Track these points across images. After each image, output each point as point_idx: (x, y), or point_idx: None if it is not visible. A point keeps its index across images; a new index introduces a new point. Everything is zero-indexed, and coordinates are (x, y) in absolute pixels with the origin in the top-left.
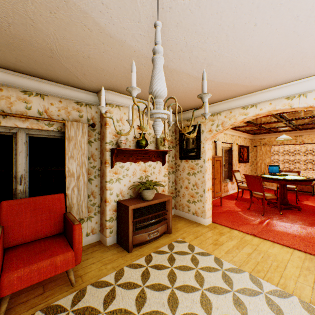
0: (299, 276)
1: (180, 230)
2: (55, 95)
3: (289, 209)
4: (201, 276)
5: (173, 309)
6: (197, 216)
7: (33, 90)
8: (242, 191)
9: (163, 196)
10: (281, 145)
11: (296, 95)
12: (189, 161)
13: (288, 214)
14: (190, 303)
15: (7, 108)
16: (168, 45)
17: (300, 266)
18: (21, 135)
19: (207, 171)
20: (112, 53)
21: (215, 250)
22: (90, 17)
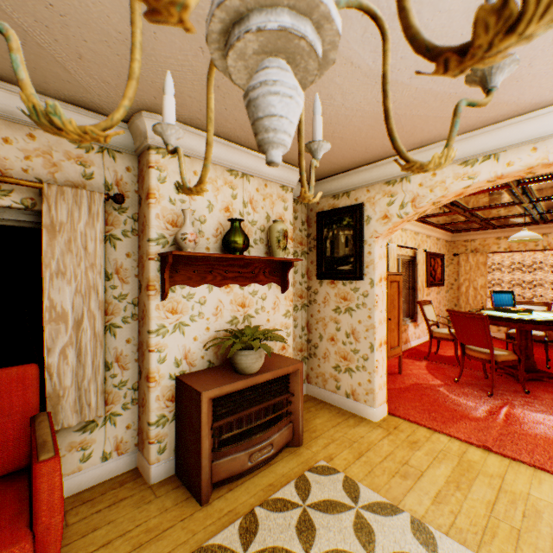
0: None
1: (321, 435)
2: (15, 117)
3: (538, 381)
4: None
5: None
6: (356, 402)
7: None
8: (437, 342)
9: (284, 361)
10: (507, 253)
11: None
12: (339, 282)
13: (539, 392)
14: None
15: None
16: None
17: None
18: None
19: (378, 304)
20: None
21: (408, 493)
22: None
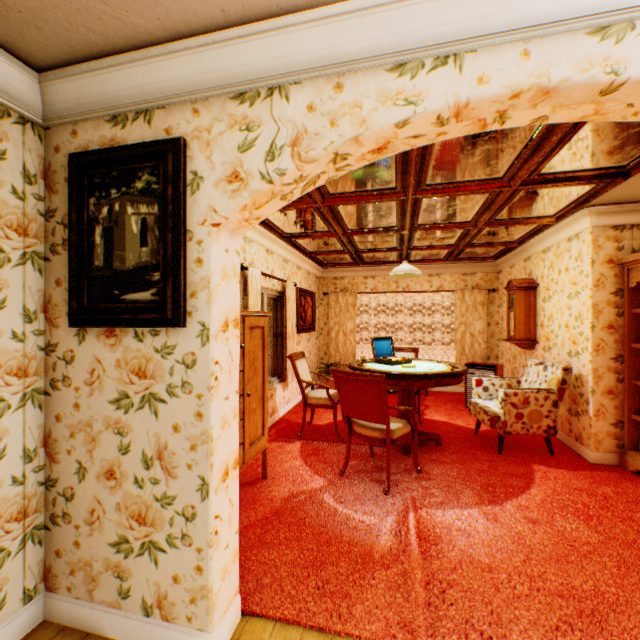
0: None
1: None
2: None
3: (420, 446)
4: None
5: None
6: (169, 623)
7: None
8: (313, 409)
9: None
10: (374, 294)
11: None
12: (127, 333)
13: (429, 465)
14: None
15: None
16: None
17: None
18: None
19: (220, 381)
20: None
21: None
22: None
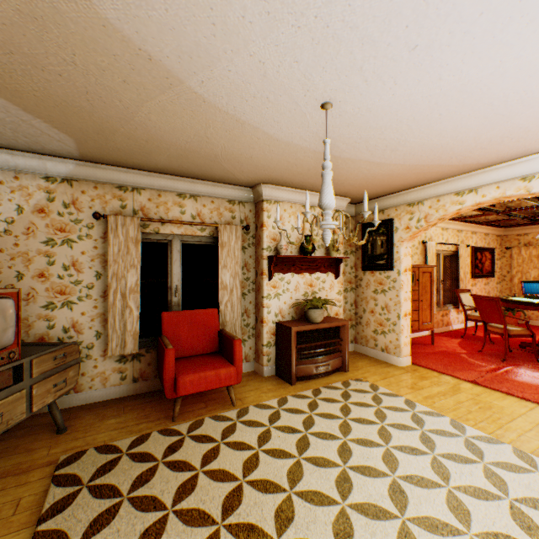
0: (529, 431)
1: (360, 369)
2: (207, 195)
3: None
4: (383, 414)
5: (345, 434)
6: (388, 354)
7: (187, 192)
8: (475, 325)
9: (336, 319)
10: None
11: (536, 174)
12: (376, 272)
13: None
14: (365, 432)
15: (164, 214)
16: (339, 140)
17: (537, 422)
18: (175, 242)
19: (403, 287)
20: (276, 152)
21: (409, 393)
22: (261, 131)
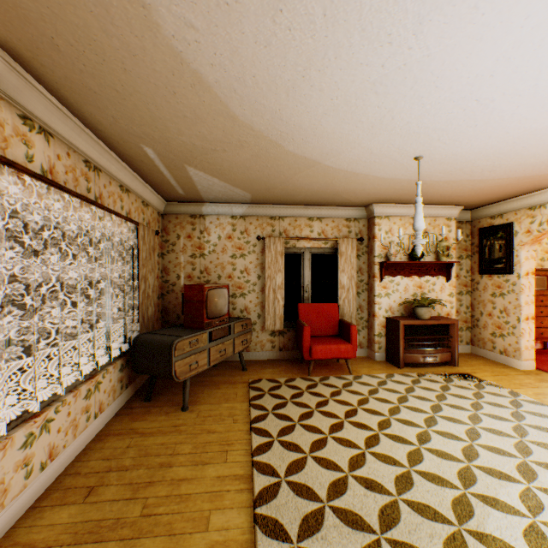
0: None
1: (472, 366)
2: (329, 217)
3: None
4: (481, 396)
5: (439, 401)
6: (506, 357)
7: (314, 216)
8: None
9: (445, 318)
10: None
11: None
12: (494, 276)
13: None
14: (459, 402)
15: (299, 234)
16: (434, 172)
17: None
18: (306, 253)
19: (523, 290)
20: (383, 184)
21: (518, 388)
22: (370, 176)
